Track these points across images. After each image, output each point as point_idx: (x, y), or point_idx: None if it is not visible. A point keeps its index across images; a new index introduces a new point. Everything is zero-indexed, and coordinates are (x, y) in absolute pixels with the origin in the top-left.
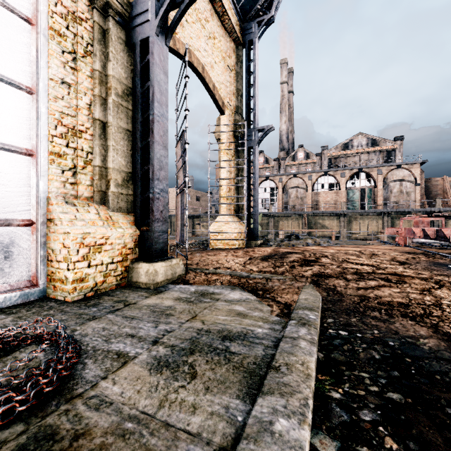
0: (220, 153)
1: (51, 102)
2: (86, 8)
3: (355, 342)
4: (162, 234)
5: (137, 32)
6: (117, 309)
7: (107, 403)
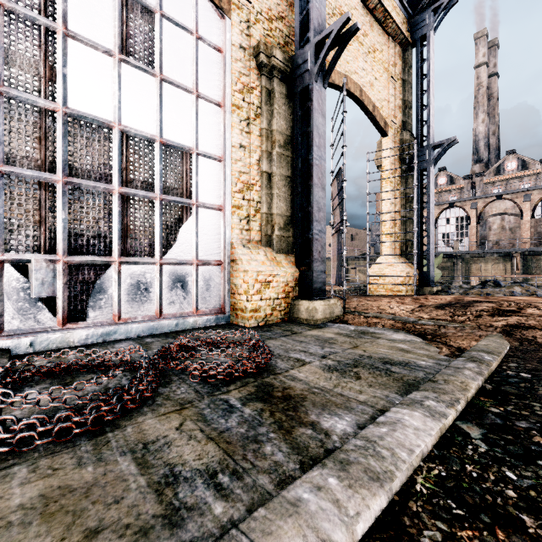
0: (381, 182)
1: (233, 165)
2: (256, 78)
3: (537, 382)
4: (320, 274)
5: (297, 83)
6: (286, 335)
7: (298, 379)
